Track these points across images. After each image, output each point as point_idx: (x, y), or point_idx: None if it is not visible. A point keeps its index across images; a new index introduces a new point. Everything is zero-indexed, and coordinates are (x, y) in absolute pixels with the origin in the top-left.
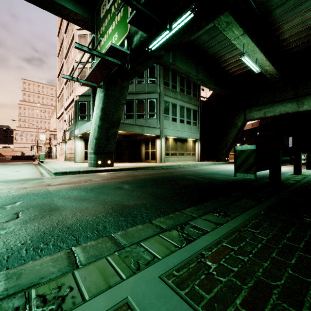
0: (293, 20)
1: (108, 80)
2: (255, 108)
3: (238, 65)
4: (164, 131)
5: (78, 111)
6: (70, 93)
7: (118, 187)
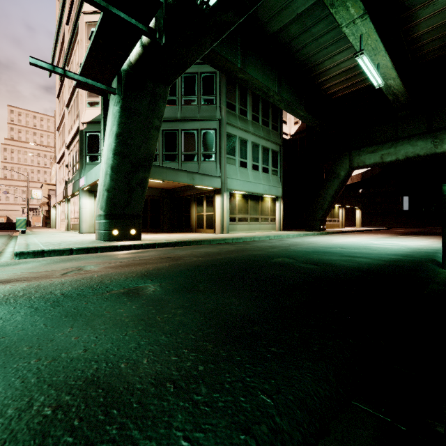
0: (436, 3)
1: (128, 80)
2: (367, 148)
3: (342, 82)
4: (227, 182)
5: (86, 148)
6: (74, 120)
7: (131, 290)
